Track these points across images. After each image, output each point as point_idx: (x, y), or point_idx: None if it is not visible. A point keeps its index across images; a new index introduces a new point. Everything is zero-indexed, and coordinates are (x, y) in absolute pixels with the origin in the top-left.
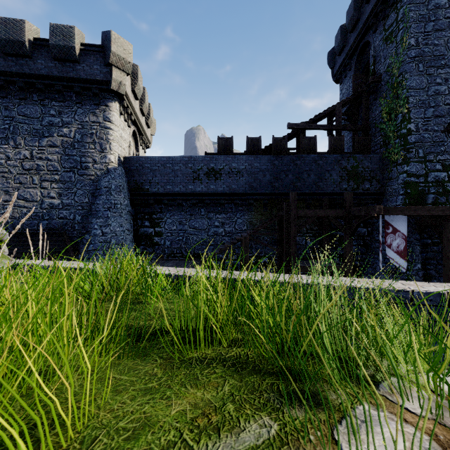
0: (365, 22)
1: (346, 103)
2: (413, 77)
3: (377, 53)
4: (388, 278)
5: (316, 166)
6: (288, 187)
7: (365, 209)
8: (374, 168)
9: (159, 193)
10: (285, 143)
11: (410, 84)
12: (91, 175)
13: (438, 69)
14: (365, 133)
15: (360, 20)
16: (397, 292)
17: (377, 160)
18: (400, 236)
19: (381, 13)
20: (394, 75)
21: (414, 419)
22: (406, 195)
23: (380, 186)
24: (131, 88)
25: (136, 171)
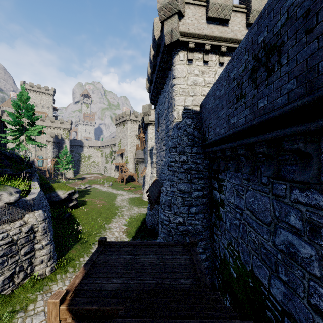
0: None
1: None
2: None
3: None
4: None
5: None
6: None
7: None
8: None
9: (212, 142)
10: None
11: None
12: (169, 135)
13: None
14: None
15: None
16: None
17: None
18: None
19: None
20: None
21: None
22: None
23: None
24: (206, 18)
25: (203, 117)
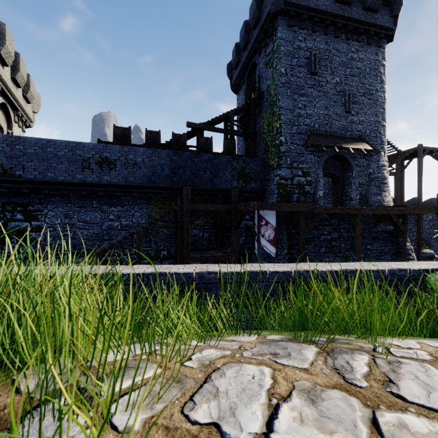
0: (253, 45)
1: (238, 111)
2: (283, 99)
3: (261, 73)
4: (265, 262)
5: (211, 164)
6: (186, 182)
7: (245, 204)
8: (258, 170)
9: (37, 181)
10: (185, 140)
11: (281, 104)
12: None
13: (300, 96)
14: (253, 140)
15: (249, 42)
16: (209, 274)
17: (261, 164)
18: (271, 227)
19: (263, 41)
20: (272, 95)
21: (6, 398)
22: (279, 194)
23: (262, 186)
24: None
25: (1, 152)
